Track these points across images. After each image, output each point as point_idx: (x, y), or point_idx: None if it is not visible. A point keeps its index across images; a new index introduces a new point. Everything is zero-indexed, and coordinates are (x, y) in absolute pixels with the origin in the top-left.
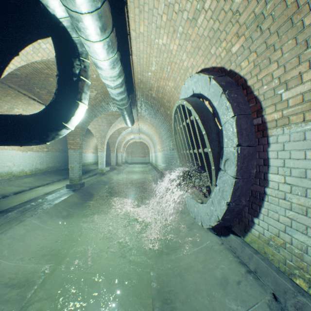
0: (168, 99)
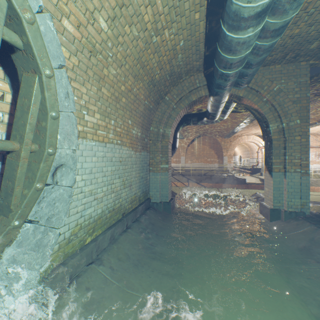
0: None
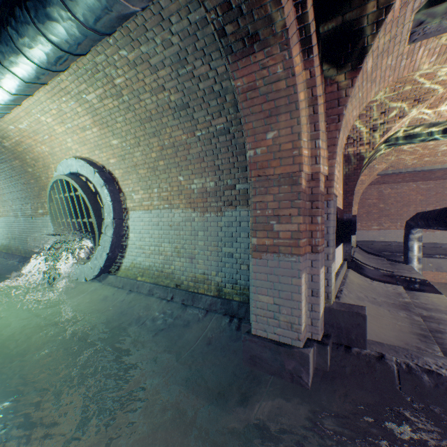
0: (35, 158)
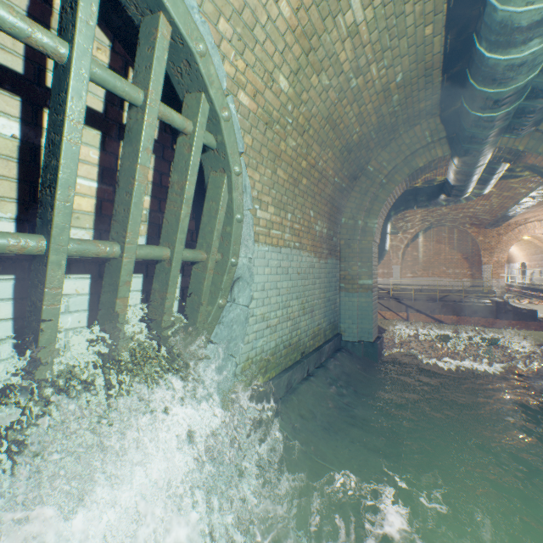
0: None
